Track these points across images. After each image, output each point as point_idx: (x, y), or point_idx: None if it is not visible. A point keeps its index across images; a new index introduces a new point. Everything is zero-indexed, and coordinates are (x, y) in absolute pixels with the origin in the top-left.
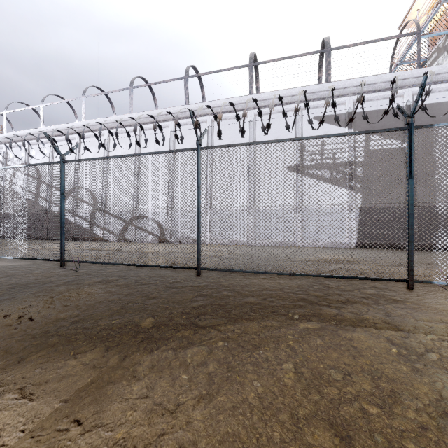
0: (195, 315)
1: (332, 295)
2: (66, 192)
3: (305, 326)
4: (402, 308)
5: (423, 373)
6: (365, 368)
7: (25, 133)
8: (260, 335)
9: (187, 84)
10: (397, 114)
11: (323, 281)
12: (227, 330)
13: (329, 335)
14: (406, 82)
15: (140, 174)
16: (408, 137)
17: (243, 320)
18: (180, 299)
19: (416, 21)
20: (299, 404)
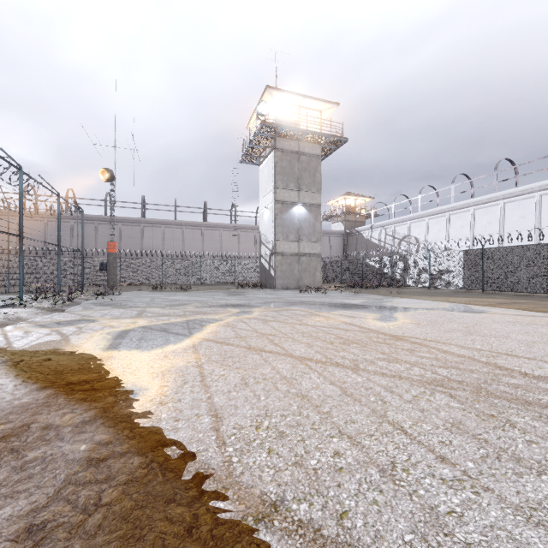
0: None
1: None
2: (485, 261)
3: None
4: None
5: None
6: None
7: (408, 216)
8: None
9: None
10: None
11: None
12: None
13: None
14: None
15: (504, 237)
16: None
17: None
18: None
19: None
20: None
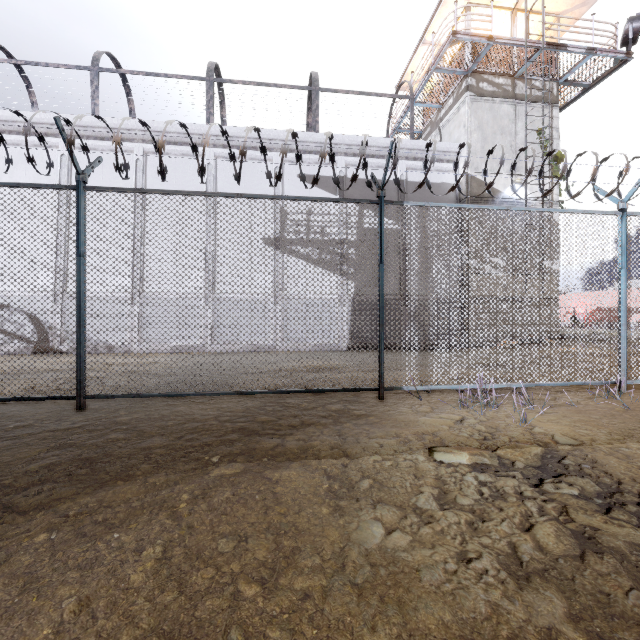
0: (22, 487)
1: (286, 418)
2: None
3: (220, 473)
4: (362, 425)
5: (344, 512)
6: (274, 523)
7: None
8: (133, 503)
9: (96, 80)
10: (370, 183)
11: (284, 399)
12: (75, 505)
13: (249, 481)
14: (400, 152)
15: None
16: (379, 213)
17: (118, 481)
18: (7, 461)
19: (409, 84)
20: (130, 621)
